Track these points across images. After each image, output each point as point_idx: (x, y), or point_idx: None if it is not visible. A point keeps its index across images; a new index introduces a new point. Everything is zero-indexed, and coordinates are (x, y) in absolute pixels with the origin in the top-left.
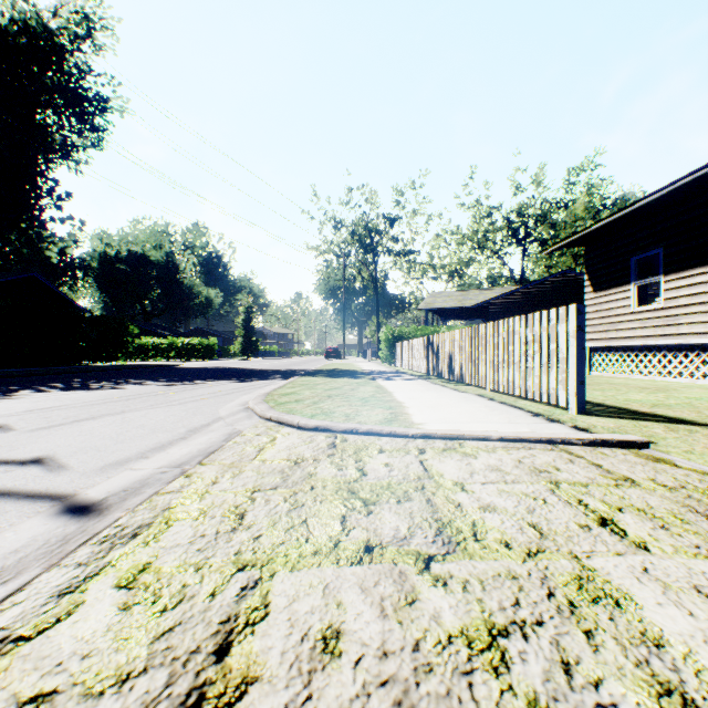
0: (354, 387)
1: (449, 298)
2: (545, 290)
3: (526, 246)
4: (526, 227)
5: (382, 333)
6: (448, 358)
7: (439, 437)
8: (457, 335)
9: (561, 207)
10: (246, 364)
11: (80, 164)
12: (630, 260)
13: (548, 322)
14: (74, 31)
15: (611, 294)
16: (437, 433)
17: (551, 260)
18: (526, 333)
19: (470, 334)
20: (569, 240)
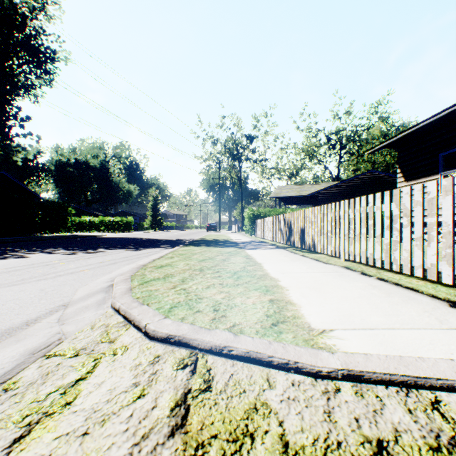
0: (226, 257)
1: (291, 189)
2: (357, 184)
3: (340, 156)
4: (340, 143)
5: (245, 213)
6: (300, 231)
7: (380, 380)
8: (309, 213)
9: (364, 129)
10: (150, 235)
11: (37, 97)
12: (437, 156)
13: (422, 195)
14: (32, 5)
15: (420, 183)
16: (375, 370)
17: (357, 165)
18: (390, 208)
19: (323, 211)
20: (388, 142)
